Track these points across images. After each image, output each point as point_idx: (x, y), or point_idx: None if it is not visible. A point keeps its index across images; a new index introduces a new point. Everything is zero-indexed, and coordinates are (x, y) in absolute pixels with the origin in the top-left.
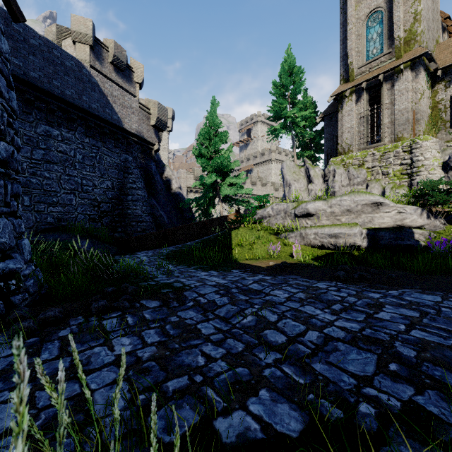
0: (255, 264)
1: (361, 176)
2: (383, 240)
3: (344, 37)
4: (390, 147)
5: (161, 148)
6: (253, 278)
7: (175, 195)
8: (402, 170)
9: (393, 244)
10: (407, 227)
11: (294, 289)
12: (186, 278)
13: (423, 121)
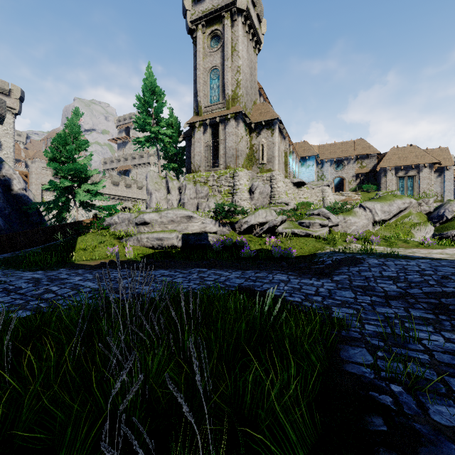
0: (87, 263)
1: (204, 192)
2: (191, 241)
3: (196, 78)
4: (223, 173)
5: (2, 133)
6: (69, 272)
7: (17, 197)
8: (229, 190)
9: (196, 244)
10: (208, 232)
11: (91, 275)
12: (6, 277)
13: (242, 157)
